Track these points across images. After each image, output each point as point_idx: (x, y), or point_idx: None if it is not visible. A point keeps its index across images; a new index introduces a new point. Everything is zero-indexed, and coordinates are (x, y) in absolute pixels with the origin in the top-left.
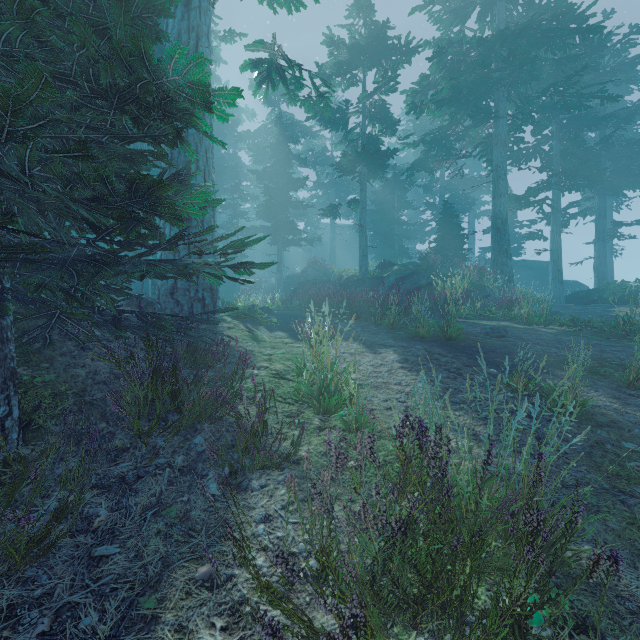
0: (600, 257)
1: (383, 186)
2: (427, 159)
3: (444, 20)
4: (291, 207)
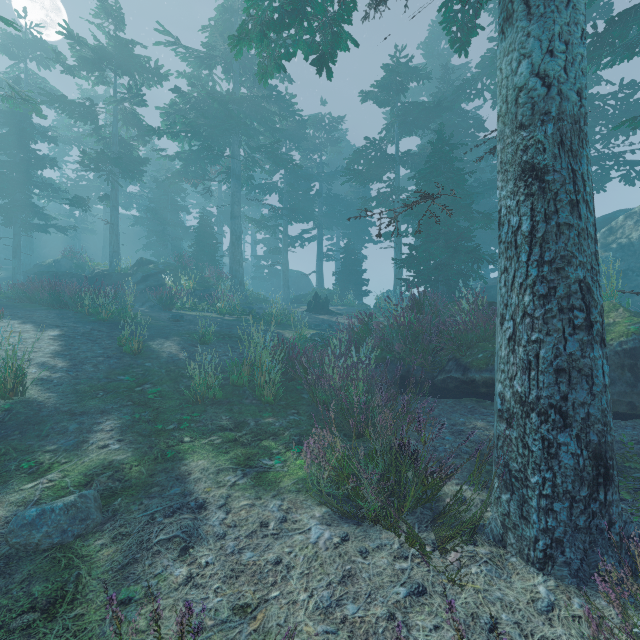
0: (319, 272)
1: (157, 186)
2: (187, 173)
3: (192, 61)
4: (36, 187)
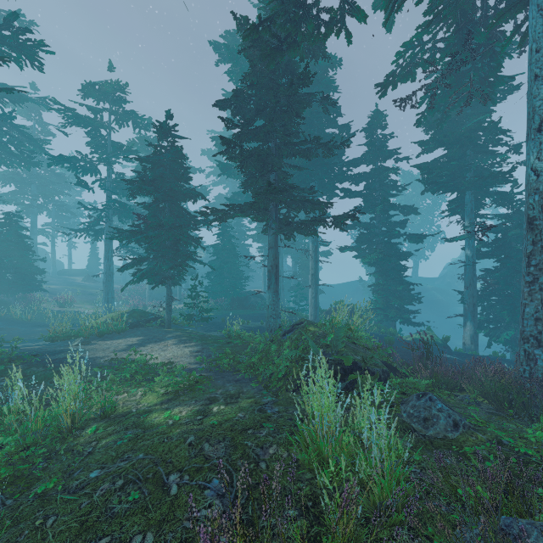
0: (70, 255)
1: None
2: None
3: None
4: None
